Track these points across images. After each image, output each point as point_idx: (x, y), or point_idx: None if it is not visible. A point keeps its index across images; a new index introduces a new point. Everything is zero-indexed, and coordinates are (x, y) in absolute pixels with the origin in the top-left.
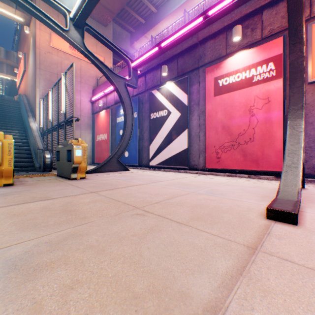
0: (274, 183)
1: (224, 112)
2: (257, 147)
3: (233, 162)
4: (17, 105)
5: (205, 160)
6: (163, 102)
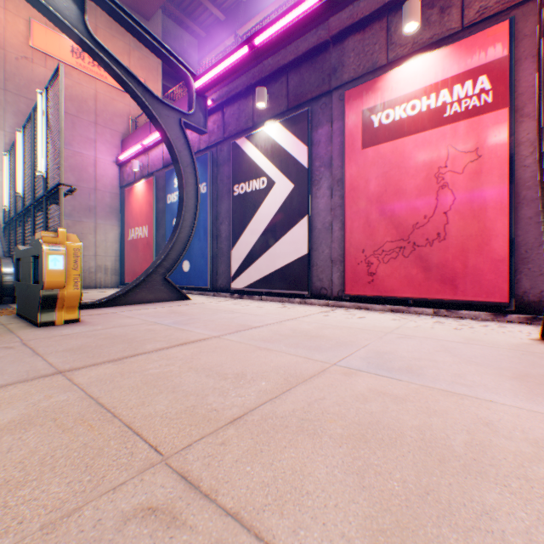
0: (498, 329)
1: (384, 181)
2: (454, 253)
3: (401, 283)
4: None
5: (345, 278)
6: (258, 161)
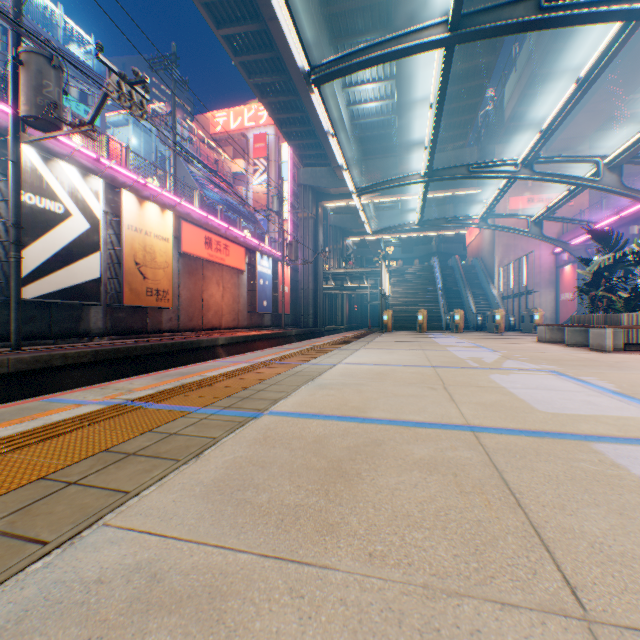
0: None
1: None
2: None
3: None
4: (473, 270)
5: None
6: None
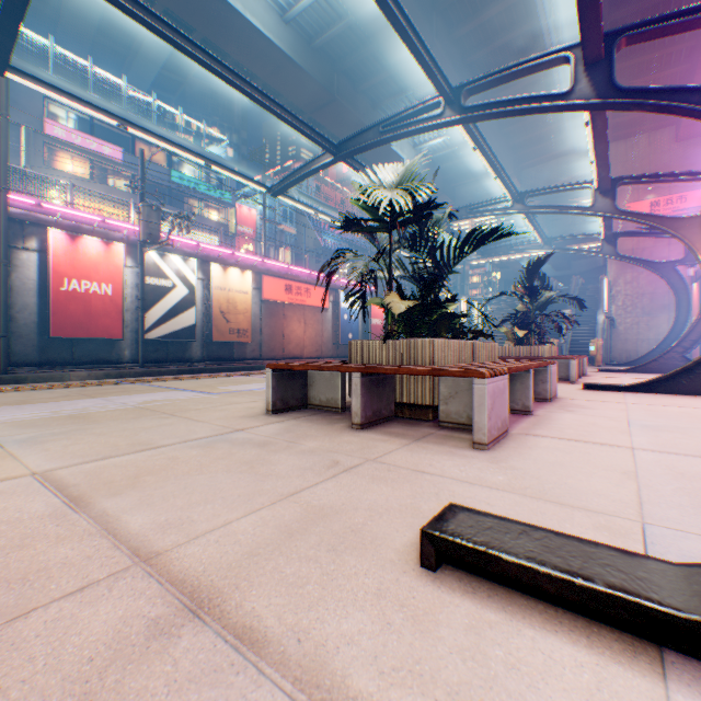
0: None
1: None
2: None
3: None
4: (594, 292)
5: None
6: None
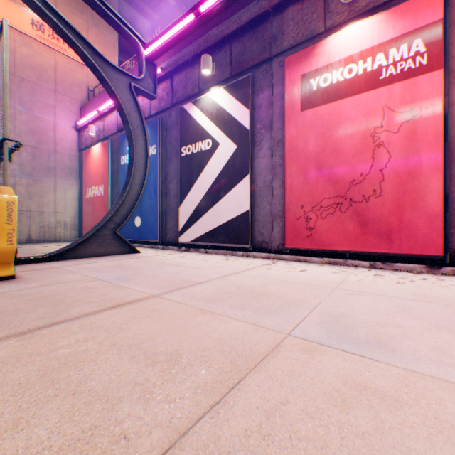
0: (439, 282)
1: (322, 141)
2: (389, 208)
3: (339, 237)
4: None
5: (285, 232)
6: (204, 124)
